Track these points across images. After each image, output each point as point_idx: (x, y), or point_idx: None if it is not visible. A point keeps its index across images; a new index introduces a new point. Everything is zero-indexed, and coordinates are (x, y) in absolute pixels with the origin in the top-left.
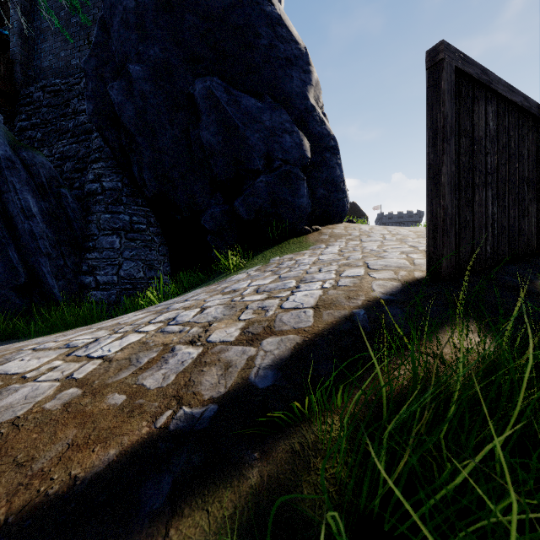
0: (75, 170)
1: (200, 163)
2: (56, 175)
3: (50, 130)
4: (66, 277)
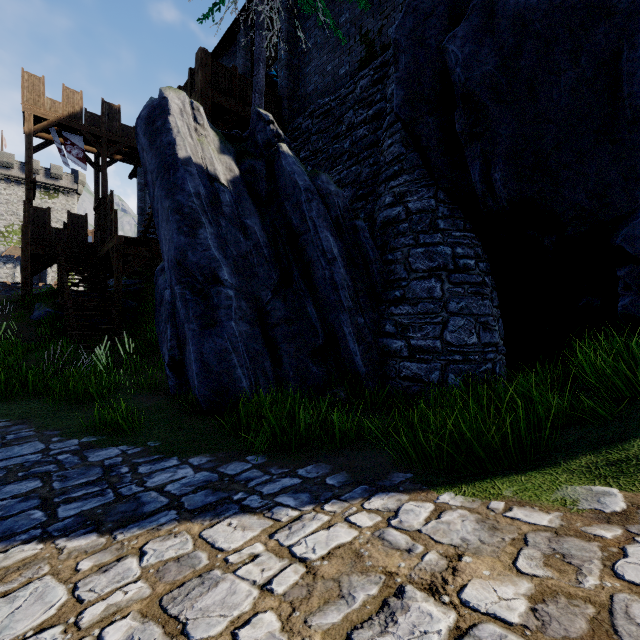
0: (356, 199)
1: (634, 118)
2: (347, 204)
3: (320, 160)
4: (366, 339)
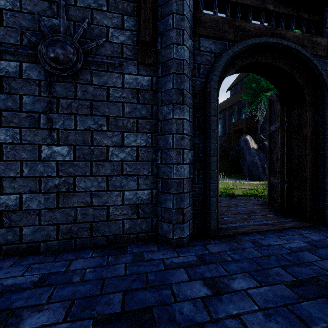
0: None
1: None
2: None
3: None
4: None
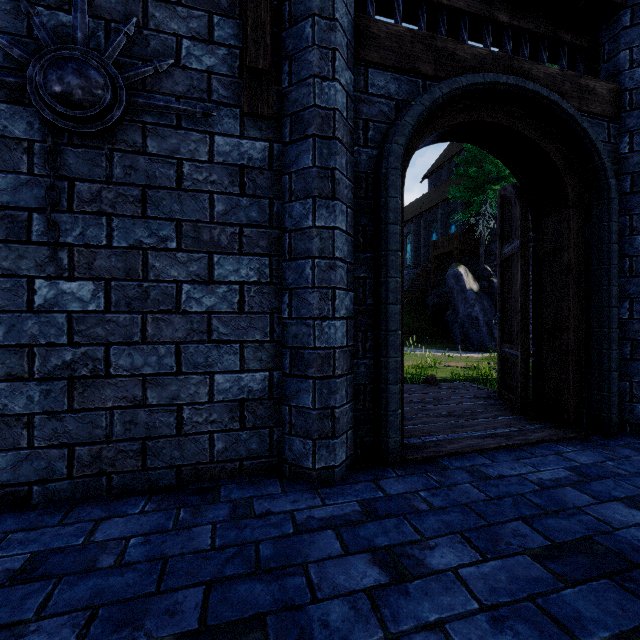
0: None
1: None
2: None
3: None
4: None
